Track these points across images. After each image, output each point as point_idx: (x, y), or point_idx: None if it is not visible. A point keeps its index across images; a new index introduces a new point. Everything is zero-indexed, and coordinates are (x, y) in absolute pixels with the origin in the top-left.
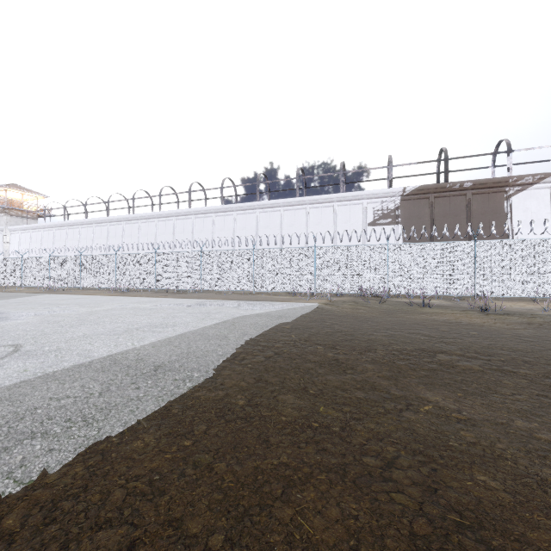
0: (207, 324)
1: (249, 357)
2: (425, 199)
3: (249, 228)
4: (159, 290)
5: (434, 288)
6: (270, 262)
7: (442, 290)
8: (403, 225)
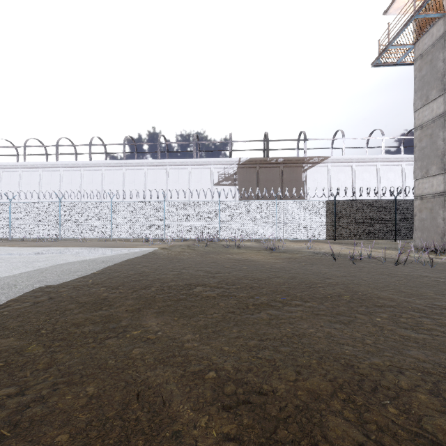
0: (14, 273)
1: (15, 304)
2: (254, 168)
3: (116, 183)
4: (19, 238)
5: (250, 234)
6: (126, 213)
7: (256, 235)
8: (239, 187)
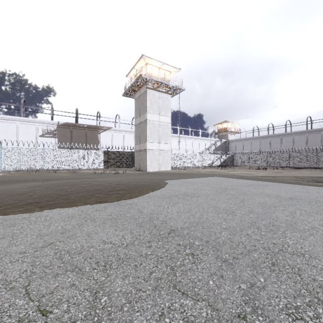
0: None
1: None
2: (69, 128)
3: None
4: None
5: (64, 166)
6: None
7: (67, 167)
8: (58, 139)
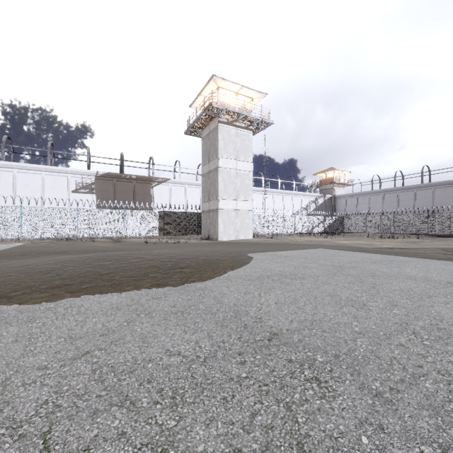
0: None
1: None
2: (111, 181)
3: None
4: None
5: (105, 233)
6: None
7: (109, 234)
8: (97, 195)
